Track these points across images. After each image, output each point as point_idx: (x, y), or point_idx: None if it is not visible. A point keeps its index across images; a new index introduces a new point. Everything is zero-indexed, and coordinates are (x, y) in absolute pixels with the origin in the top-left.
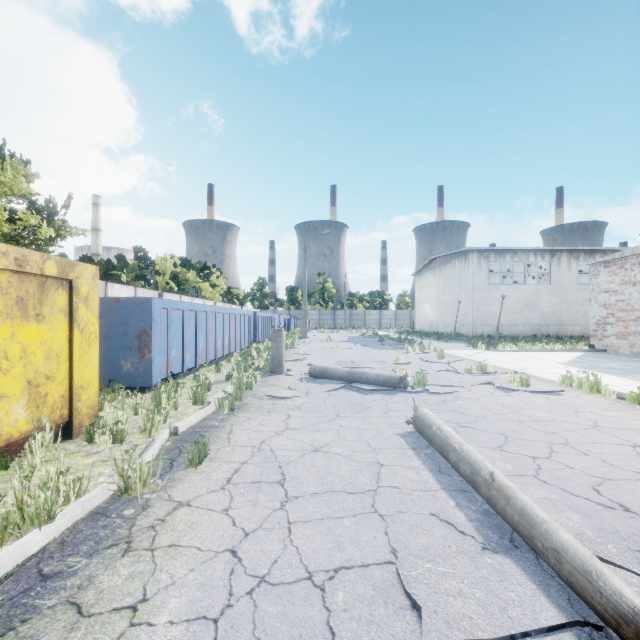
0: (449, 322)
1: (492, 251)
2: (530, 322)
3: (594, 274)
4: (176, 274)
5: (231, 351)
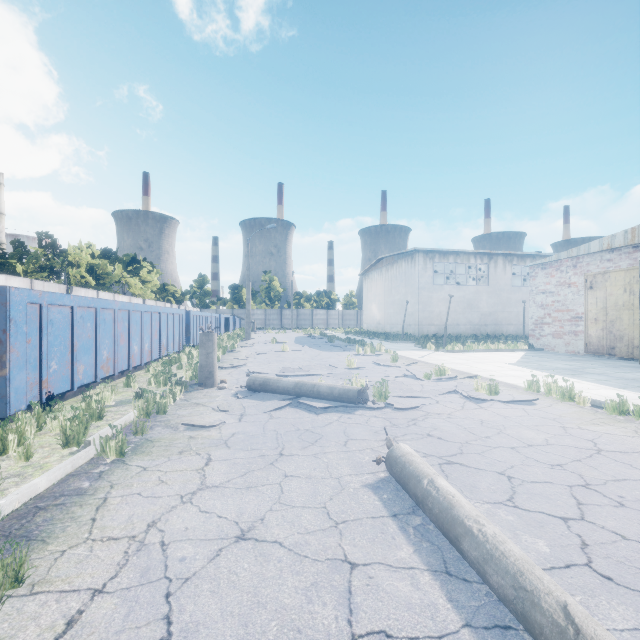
0: (396, 322)
1: (437, 252)
2: (471, 322)
3: (532, 276)
4: (97, 267)
5: (154, 357)
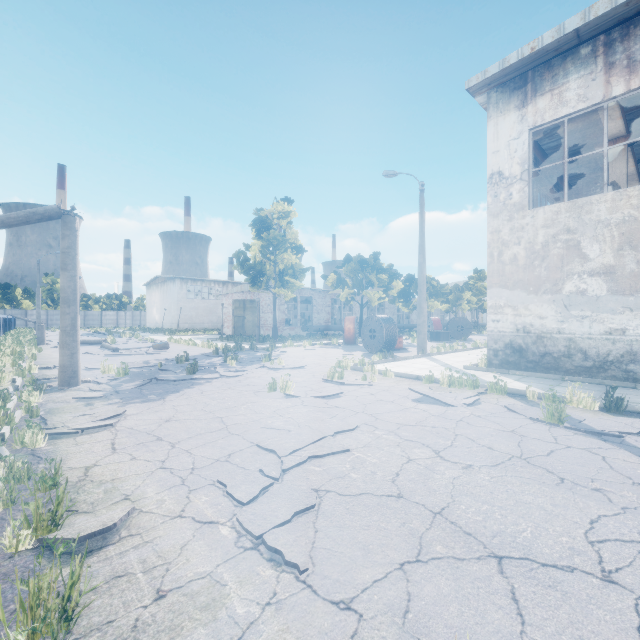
0: (166, 322)
1: (190, 279)
2: (212, 321)
3: (222, 299)
4: None
5: None
